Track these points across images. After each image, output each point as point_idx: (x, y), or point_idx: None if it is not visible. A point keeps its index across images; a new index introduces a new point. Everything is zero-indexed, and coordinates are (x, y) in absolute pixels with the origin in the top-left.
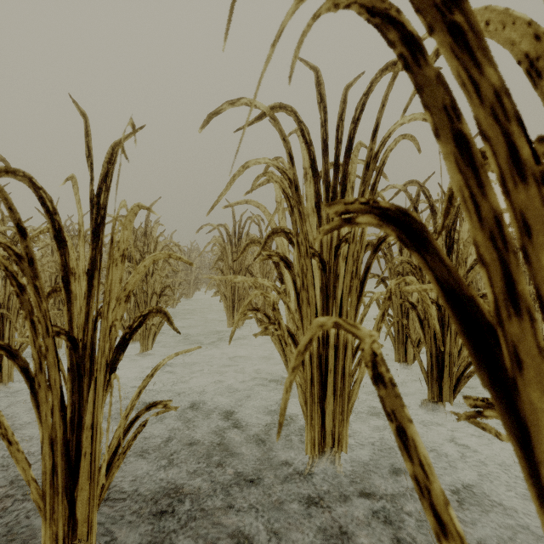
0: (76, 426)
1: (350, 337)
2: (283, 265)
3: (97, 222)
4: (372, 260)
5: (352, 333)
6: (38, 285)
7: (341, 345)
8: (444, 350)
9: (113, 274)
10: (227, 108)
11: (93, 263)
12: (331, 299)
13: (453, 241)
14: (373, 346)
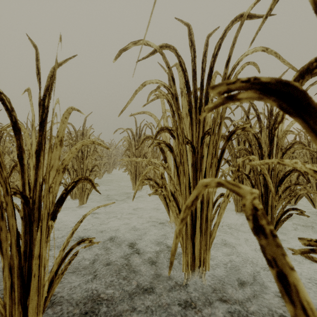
0: (27, 256)
1: (211, 196)
2: (168, 149)
3: (43, 117)
4: (226, 145)
5: (233, 191)
6: (0, 159)
7: (205, 201)
8: (267, 204)
9: (54, 153)
10: (131, 46)
11: (40, 145)
12: (199, 171)
13: (274, 136)
14: (254, 202)
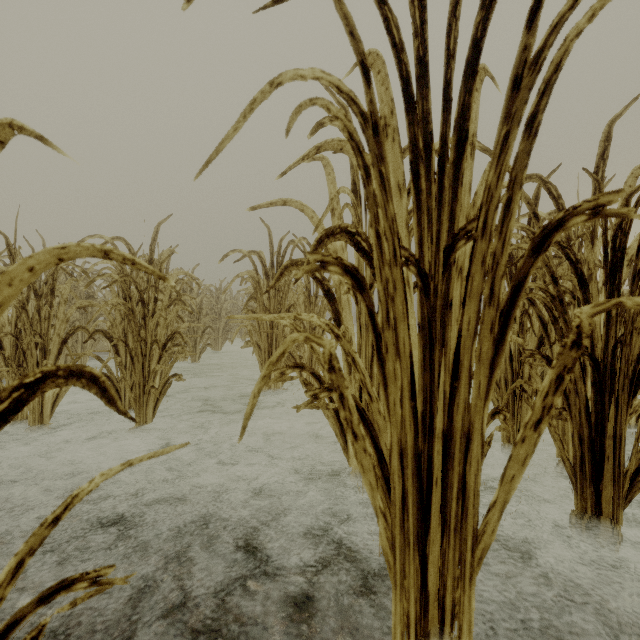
0: None
1: (478, 421)
2: (349, 280)
3: None
4: (529, 268)
5: None
6: None
7: (457, 434)
8: (603, 432)
9: None
10: None
11: None
12: (438, 348)
13: (623, 254)
14: None
